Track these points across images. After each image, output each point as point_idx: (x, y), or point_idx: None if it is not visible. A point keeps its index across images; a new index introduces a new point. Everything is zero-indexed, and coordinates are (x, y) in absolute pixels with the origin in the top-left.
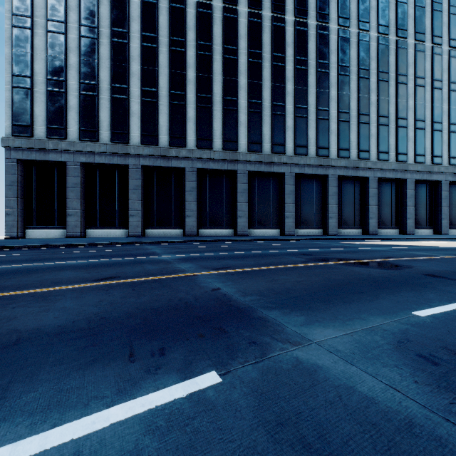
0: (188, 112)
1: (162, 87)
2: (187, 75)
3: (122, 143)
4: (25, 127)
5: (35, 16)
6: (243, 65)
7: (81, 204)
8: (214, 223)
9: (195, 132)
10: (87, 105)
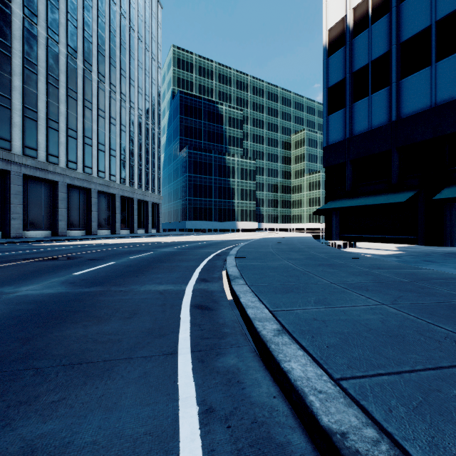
0: None
1: None
2: None
3: None
4: None
5: None
6: None
7: None
8: None
9: None
10: None
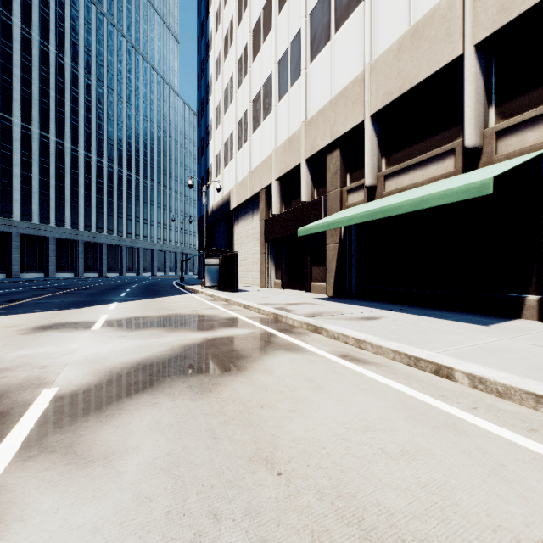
0: (51, 204)
1: (35, 186)
2: (50, 182)
3: (7, 218)
4: None
5: None
6: (82, 182)
7: None
8: (63, 269)
9: (55, 217)
10: None
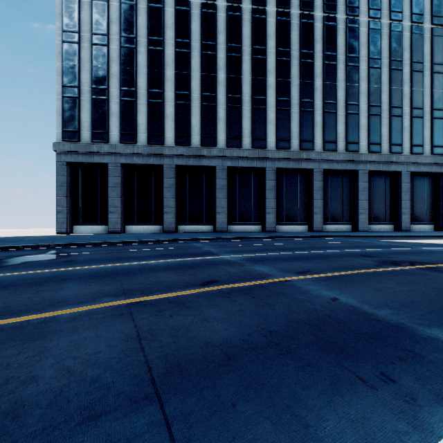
0: (218, 112)
1: (194, 89)
2: (218, 77)
3: (157, 144)
4: (73, 133)
5: (81, 31)
6: (271, 64)
7: (121, 202)
8: (243, 219)
9: (225, 132)
10: (126, 110)
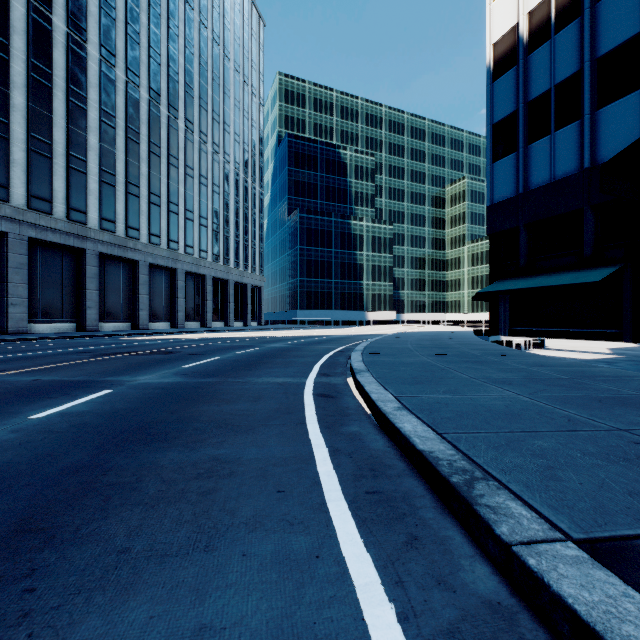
0: None
1: None
2: None
3: None
4: None
5: None
6: None
7: None
8: None
9: None
10: None
